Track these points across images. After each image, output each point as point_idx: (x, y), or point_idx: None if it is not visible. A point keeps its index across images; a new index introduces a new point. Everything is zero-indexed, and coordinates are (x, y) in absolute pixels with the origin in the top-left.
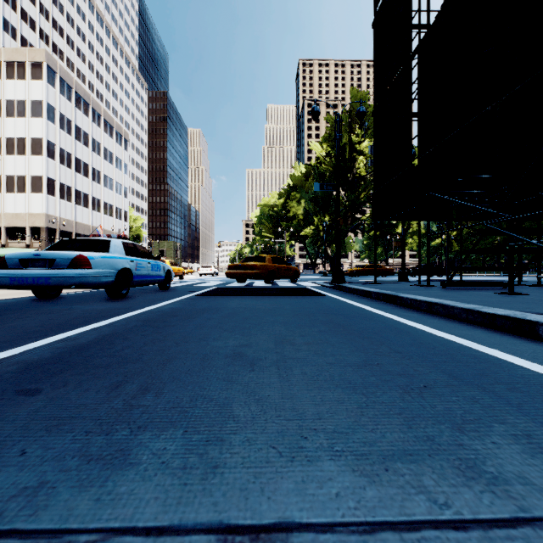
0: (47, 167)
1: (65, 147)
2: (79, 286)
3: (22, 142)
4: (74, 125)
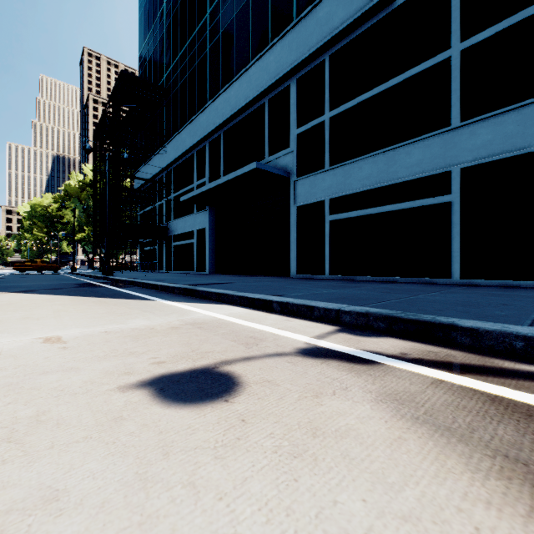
0: None
1: None
2: None
3: None
4: None
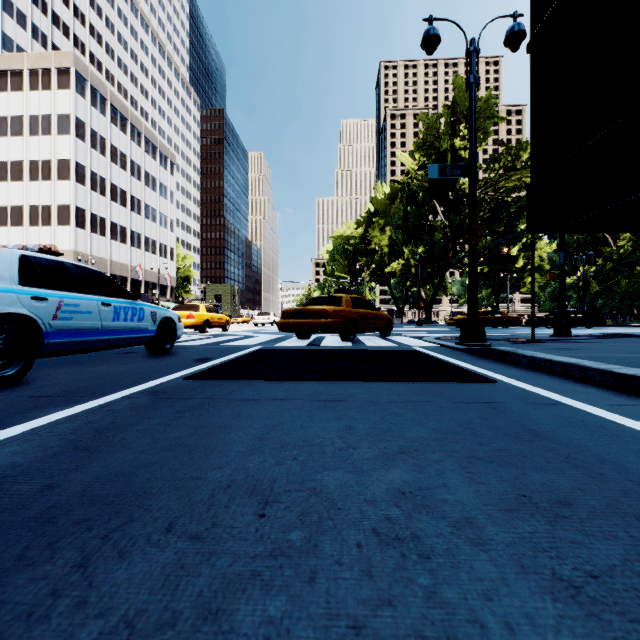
0: (75, 194)
1: (98, 170)
2: None
3: (47, 166)
4: (108, 144)
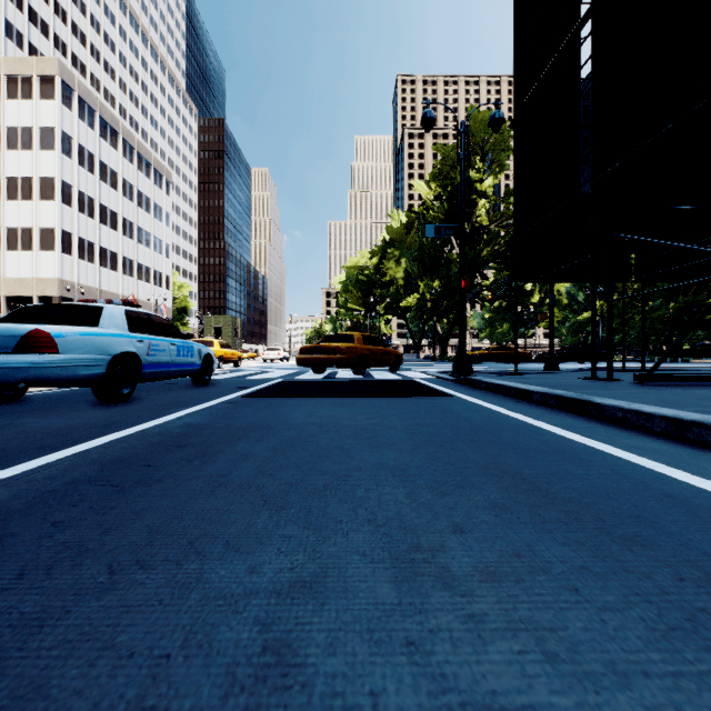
0: (60, 216)
1: (86, 189)
2: (32, 383)
3: (28, 184)
4: (97, 161)
